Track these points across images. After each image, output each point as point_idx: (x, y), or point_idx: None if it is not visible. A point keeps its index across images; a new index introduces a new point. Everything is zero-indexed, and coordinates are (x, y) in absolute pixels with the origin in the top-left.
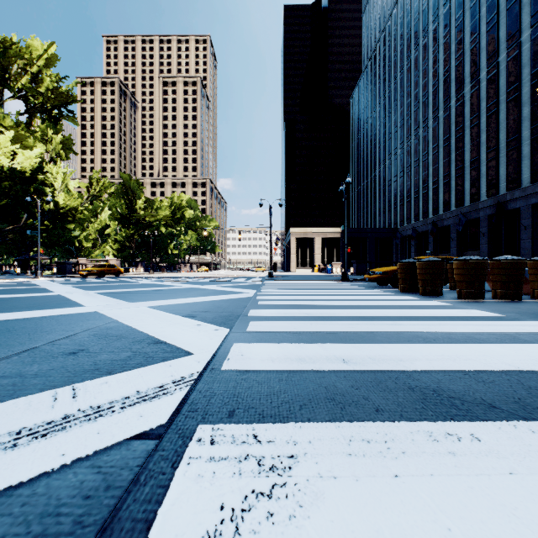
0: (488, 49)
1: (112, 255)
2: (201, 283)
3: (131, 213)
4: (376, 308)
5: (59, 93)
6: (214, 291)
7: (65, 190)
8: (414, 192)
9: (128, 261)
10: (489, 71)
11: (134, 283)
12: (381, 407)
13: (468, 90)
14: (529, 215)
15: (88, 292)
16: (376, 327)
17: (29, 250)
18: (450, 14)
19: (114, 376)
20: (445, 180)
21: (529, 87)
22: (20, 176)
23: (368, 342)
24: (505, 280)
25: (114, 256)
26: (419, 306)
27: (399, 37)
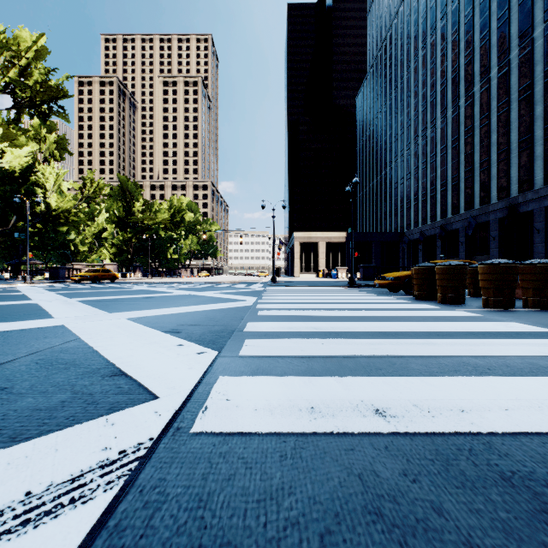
0: (499, 46)
1: (109, 259)
2: (198, 289)
3: (129, 216)
4: (395, 319)
5: (48, 87)
6: (211, 298)
7: (57, 191)
8: (421, 194)
9: (125, 265)
10: (500, 68)
11: (126, 289)
12: (475, 540)
13: (478, 89)
14: (542, 218)
15: (69, 300)
16: (405, 348)
17: (20, 255)
18: (459, 11)
19: (11, 449)
20: (453, 182)
21: (542, 85)
22: (9, 176)
23: (402, 373)
24: (538, 286)
25: (111, 261)
26: (444, 317)
27: (406, 35)
